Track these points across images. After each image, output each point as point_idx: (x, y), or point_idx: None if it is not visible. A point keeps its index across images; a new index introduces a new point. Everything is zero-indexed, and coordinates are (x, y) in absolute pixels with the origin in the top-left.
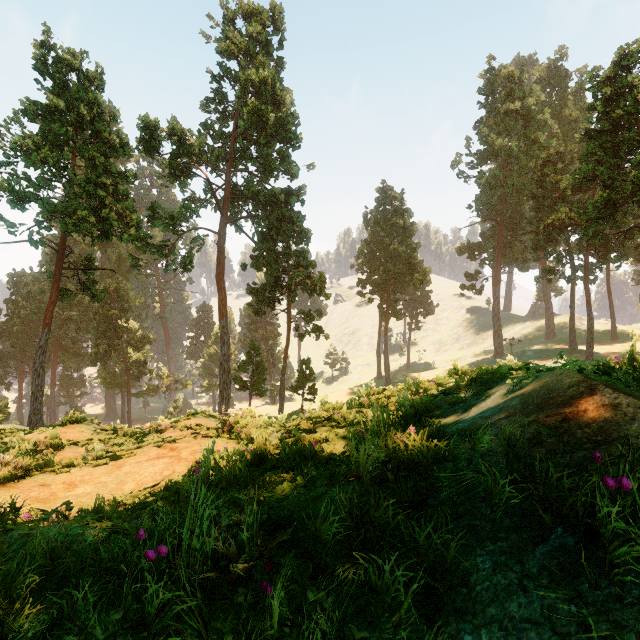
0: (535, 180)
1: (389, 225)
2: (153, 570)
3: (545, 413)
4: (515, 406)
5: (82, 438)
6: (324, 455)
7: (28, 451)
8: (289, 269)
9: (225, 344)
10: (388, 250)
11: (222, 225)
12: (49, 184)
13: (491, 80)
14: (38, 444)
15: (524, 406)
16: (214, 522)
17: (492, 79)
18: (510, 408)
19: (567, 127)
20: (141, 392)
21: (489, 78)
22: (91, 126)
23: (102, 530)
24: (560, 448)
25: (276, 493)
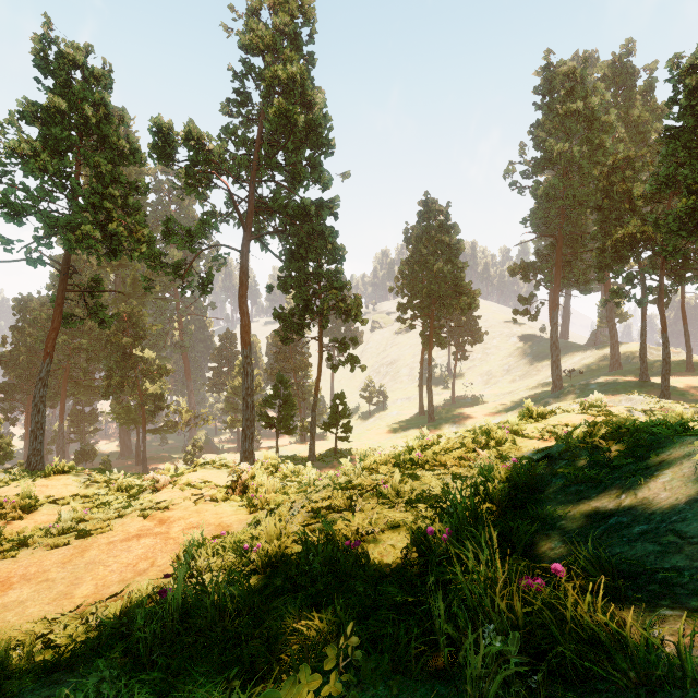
0: (600, 190)
1: (433, 242)
2: None
3: None
4: None
5: (66, 493)
6: (370, 567)
7: None
8: (321, 291)
9: (248, 376)
10: (432, 270)
11: (245, 242)
12: (50, 195)
13: (549, 78)
14: (4, 504)
15: None
16: None
17: (550, 77)
18: None
19: (634, 131)
20: (158, 428)
21: (546, 75)
22: (97, 130)
23: None
24: None
25: (282, 694)
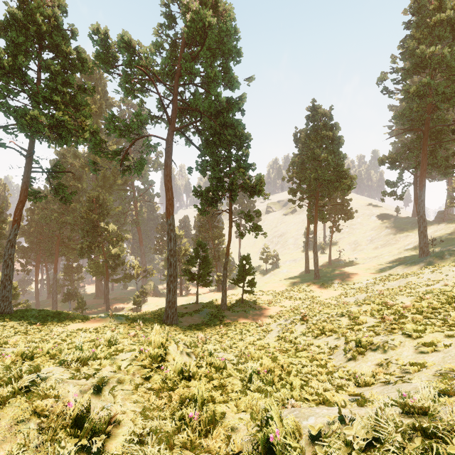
0: None
1: (319, 138)
2: None
3: None
4: None
5: None
6: None
7: None
8: (230, 171)
9: (171, 240)
10: (318, 160)
11: (170, 132)
12: (12, 92)
13: None
14: None
15: None
16: None
17: None
18: None
19: None
20: (119, 278)
21: None
22: (50, 39)
23: None
24: None
25: None
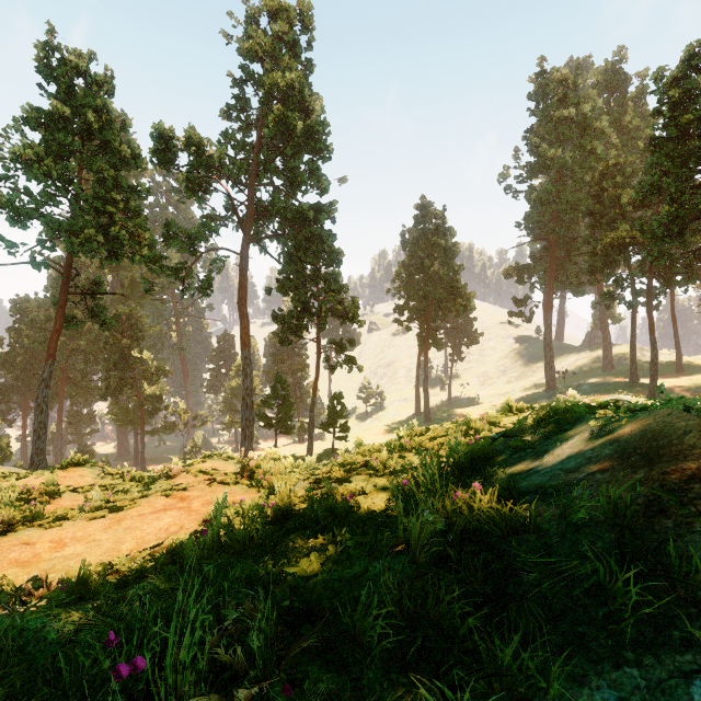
0: (592, 195)
1: (429, 245)
2: (125, 693)
3: (659, 468)
4: (609, 456)
5: (83, 483)
6: (361, 512)
7: (13, 501)
8: (319, 294)
9: (248, 377)
10: (428, 273)
11: (244, 245)
12: (53, 199)
13: (542, 84)
14: (31, 491)
15: (623, 456)
16: (216, 615)
17: (543, 83)
18: (603, 459)
19: (626, 136)
20: (156, 429)
21: (540, 82)
22: (99, 135)
23: (71, 621)
24: (695, 521)
25: (301, 568)
